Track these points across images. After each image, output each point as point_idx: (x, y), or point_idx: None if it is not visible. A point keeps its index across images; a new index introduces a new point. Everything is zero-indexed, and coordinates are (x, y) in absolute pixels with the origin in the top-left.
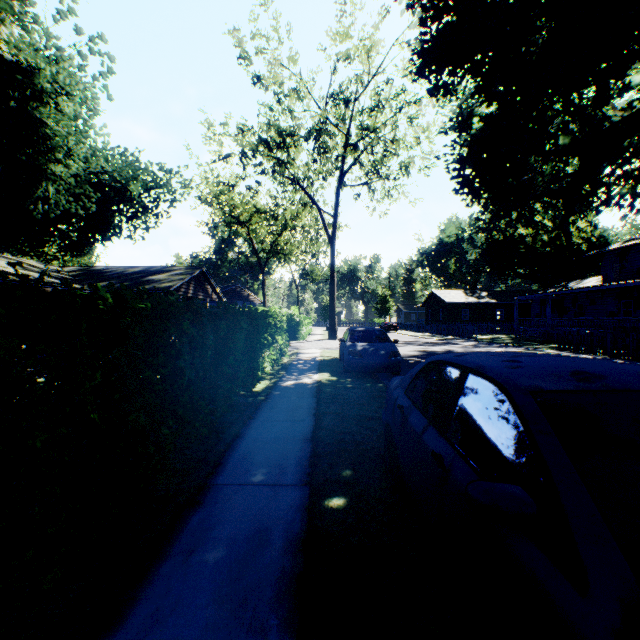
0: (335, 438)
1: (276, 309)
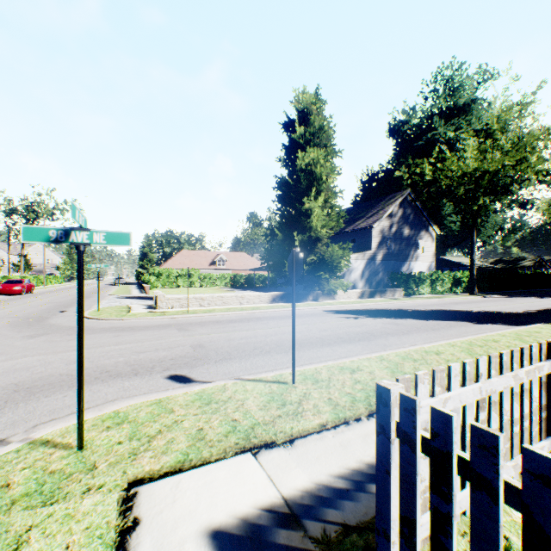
0: None
1: None
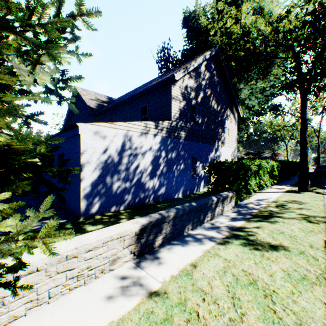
0: (310, 174)
1: (294, 160)
